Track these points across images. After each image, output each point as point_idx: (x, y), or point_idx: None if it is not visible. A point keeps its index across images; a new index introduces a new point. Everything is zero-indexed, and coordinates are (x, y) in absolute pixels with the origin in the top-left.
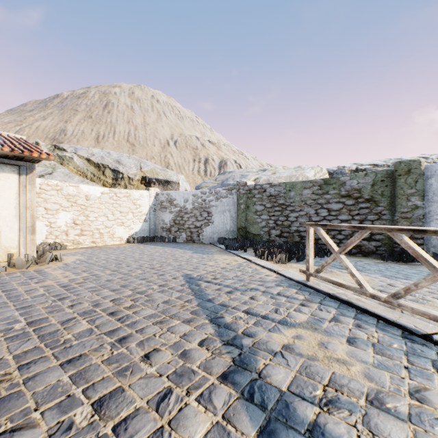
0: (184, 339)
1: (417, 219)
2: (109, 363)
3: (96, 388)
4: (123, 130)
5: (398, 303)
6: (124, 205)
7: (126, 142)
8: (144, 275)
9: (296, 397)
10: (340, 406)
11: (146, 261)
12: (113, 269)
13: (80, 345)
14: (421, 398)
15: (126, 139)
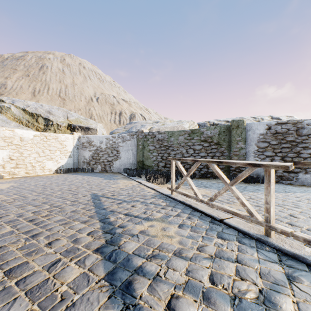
0: (78, 232)
1: (242, 155)
2: (21, 249)
3: (9, 263)
4: (56, 87)
5: (212, 203)
6: (52, 145)
7: (58, 97)
8: (62, 195)
9: (136, 255)
10: (157, 257)
11: (66, 185)
12: (39, 192)
13: (2, 241)
14: (202, 250)
15: (58, 94)
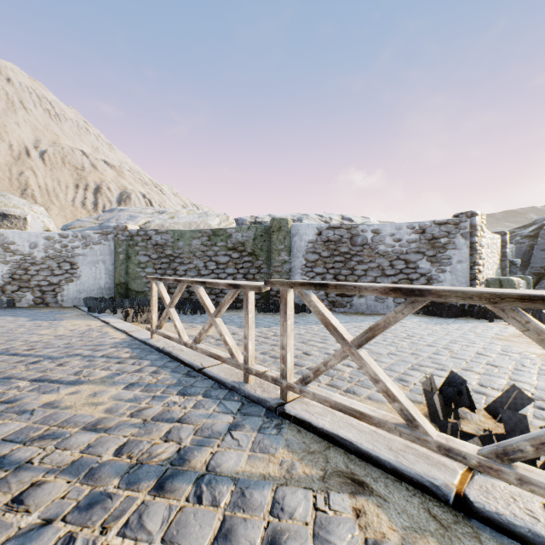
0: None
1: (285, 272)
2: None
3: None
4: None
5: (196, 346)
6: None
7: None
8: None
9: (6, 442)
10: (48, 438)
11: None
12: None
13: None
14: (137, 414)
15: None
